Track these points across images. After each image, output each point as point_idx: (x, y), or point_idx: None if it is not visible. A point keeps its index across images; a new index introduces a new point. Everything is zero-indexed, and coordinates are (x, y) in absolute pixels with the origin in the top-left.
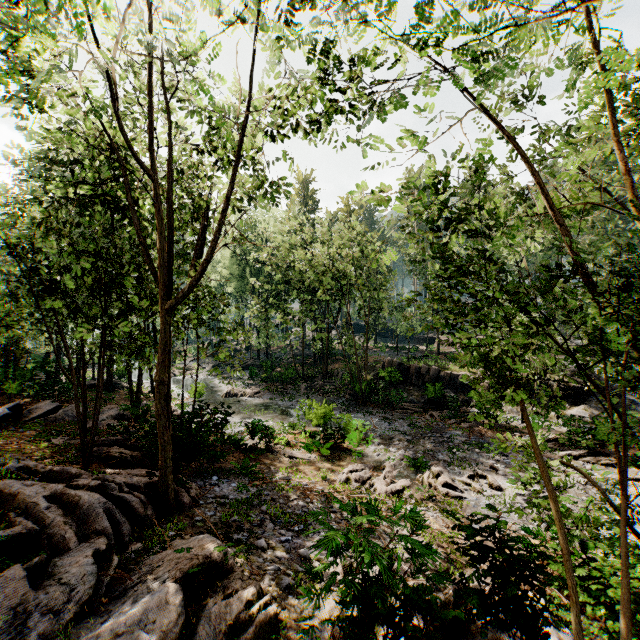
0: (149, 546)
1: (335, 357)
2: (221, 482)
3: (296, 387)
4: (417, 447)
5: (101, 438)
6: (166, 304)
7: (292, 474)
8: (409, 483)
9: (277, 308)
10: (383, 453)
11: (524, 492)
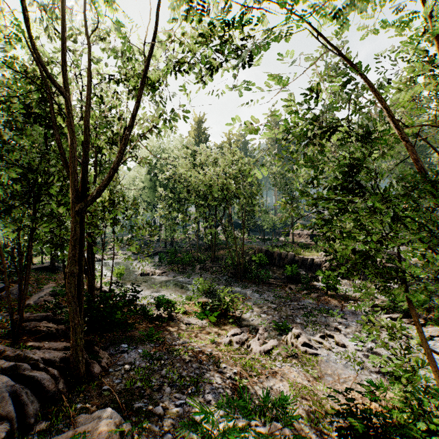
0: (54, 424)
1: (220, 246)
2: (130, 349)
3: (192, 268)
4: (281, 313)
5: (34, 314)
6: (75, 206)
7: (188, 338)
8: (277, 343)
9: (178, 211)
10: (256, 318)
11: (362, 348)
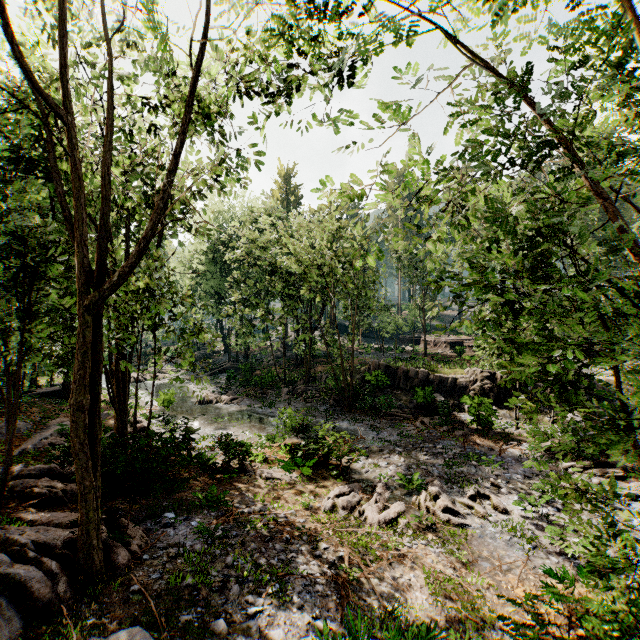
0: None
1: (318, 359)
2: (178, 521)
3: (277, 392)
4: (409, 460)
5: (30, 466)
6: (85, 298)
7: (268, 502)
8: (404, 507)
9: (256, 307)
10: (372, 469)
11: (533, 515)
